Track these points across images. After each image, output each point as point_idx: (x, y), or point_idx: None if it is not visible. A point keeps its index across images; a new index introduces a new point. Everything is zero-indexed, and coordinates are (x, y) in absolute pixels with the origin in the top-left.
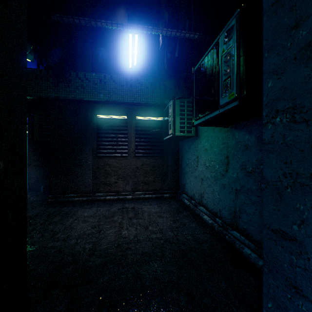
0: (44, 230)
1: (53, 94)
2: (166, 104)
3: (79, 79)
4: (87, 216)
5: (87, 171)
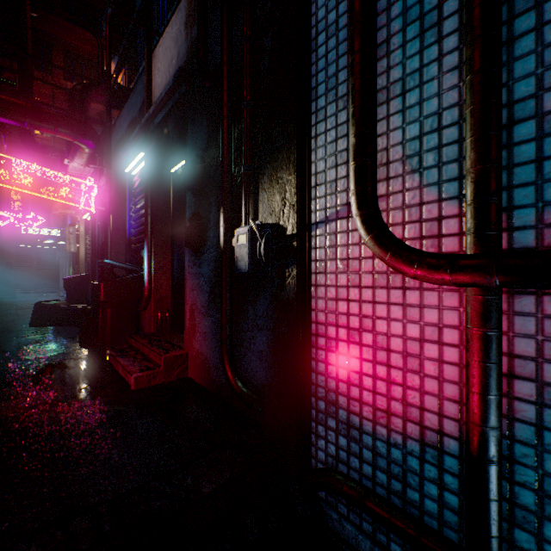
0: None
1: None
2: None
3: None
4: None
5: None
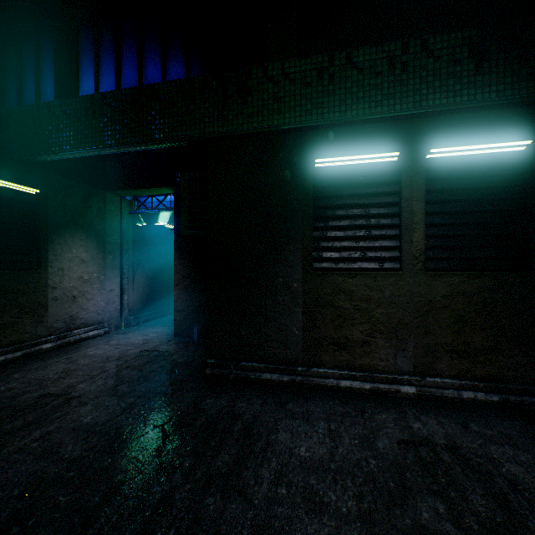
0: (190, 528)
1: (215, 129)
2: (529, 99)
3: (268, 81)
4: (313, 467)
5: (288, 308)
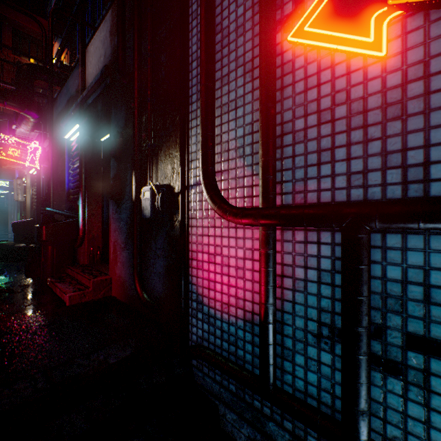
0: None
1: None
2: None
3: None
4: None
5: None
